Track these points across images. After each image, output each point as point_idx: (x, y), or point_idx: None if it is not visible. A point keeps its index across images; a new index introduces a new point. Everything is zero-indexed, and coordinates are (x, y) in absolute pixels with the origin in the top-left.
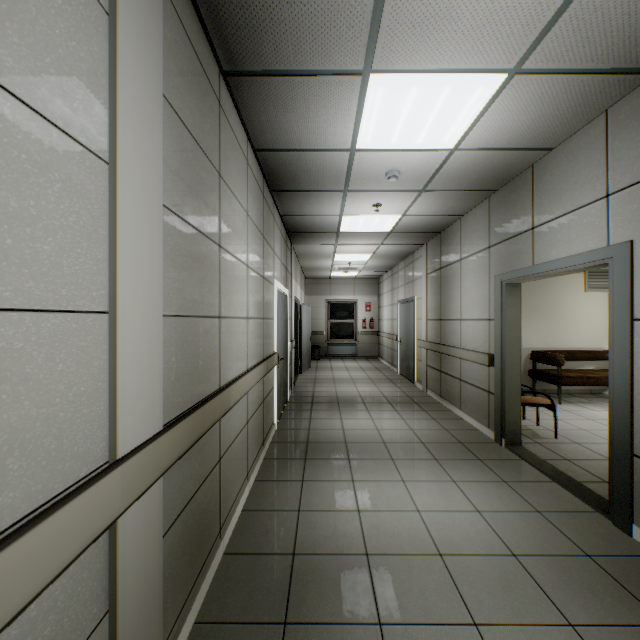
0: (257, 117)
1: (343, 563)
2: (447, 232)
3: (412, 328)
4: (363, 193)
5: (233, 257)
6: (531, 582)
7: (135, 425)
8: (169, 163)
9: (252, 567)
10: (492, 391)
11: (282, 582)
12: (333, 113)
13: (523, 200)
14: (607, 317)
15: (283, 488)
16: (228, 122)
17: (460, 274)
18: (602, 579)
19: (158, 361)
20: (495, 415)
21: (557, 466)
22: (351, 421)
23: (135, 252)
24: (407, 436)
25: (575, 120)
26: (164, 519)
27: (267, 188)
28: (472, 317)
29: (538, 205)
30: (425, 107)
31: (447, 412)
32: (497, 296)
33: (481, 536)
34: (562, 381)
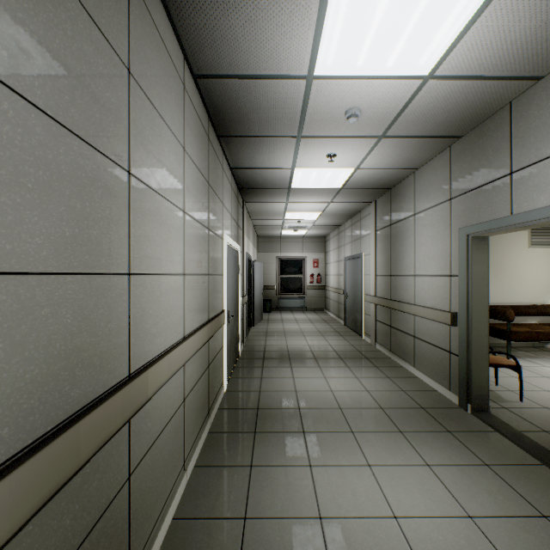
0: (191, 19)
1: None
2: (398, 188)
3: (359, 283)
4: (318, 140)
5: (158, 195)
6: None
7: None
8: None
9: None
10: (454, 352)
11: None
12: (288, 12)
13: (497, 143)
14: (549, 273)
15: (227, 479)
16: (147, 10)
17: (414, 229)
18: None
19: None
20: (459, 378)
21: (538, 441)
22: (303, 380)
23: None
24: (364, 399)
25: None
26: None
27: (214, 132)
28: (429, 273)
29: (519, 146)
30: (407, 3)
31: (400, 369)
32: (462, 250)
33: None
34: (511, 336)
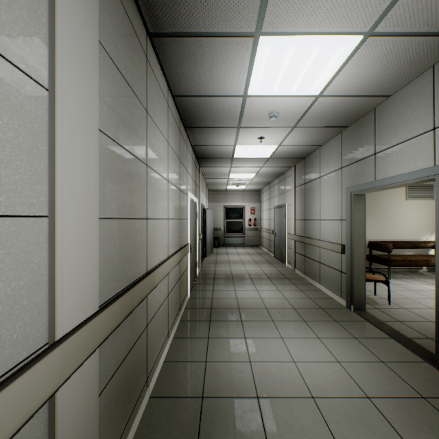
0: (175, 70)
1: (240, 405)
2: (310, 158)
3: (284, 225)
4: (251, 129)
5: (157, 174)
6: (383, 420)
7: (73, 310)
8: (105, 97)
9: (171, 408)
10: (344, 271)
11: (194, 421)
12: (231, 67)
13: (367, 133)
14: (421, 218)
15: (194, 344)
16: (153, 72)
17: (319, 187)
18: (437, 417)
19: (94, 255)
20: (346, 288)
21: (392, 326)
22: (242, 292)
23: (73, 166)
24: (283, 303)
25: (409, 73)
26: (100, 380)
27: (182, 125)
28: (328, 218)
29: (379, 137)
30: (300, 62)
31: (310, 285)
32: (347, 203)
33: (342, 382)
34: (391, 263)
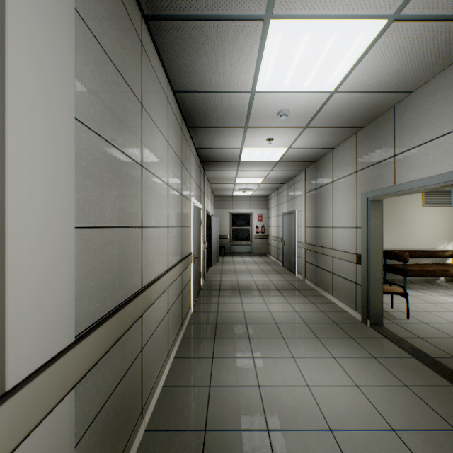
0: (175, 61)
1: (248, 439)
2: (321, 161)
3: (293, 233)
4: (259, 129)
5: (155, 176)
6: None
7: (35, 346)
8: (85, 81)
9: (169, 444)
10: (359, 283)
11: None
12: (238, 57)
13: (386, 134)
14: (439, 225)
15: (197, 365)
16: (150, 62)
17: (332, 193)
18: None
19: (68, 274)
20: (362, 301)
21: (413, 343)
22: (249, 305)
23: (35, 161)
24: (293, 317)
25: (435, 65)
26: (78, 425)
27: (185, 125)
28: (342, 225)
29: (399, 137)
30: (314, 52)
31: (322, 297)
32: (363, 209)
33: (363, 410)
34: (407, 273)
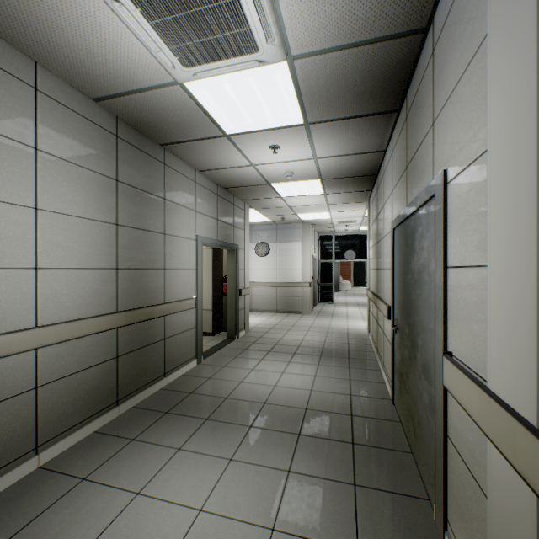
0: None
1: None
2: None
3: None
4: None
5: None
6: None
7: (500, 375)
8: None
9: None
10: None
11: None
12: None
13: None
14: None
15: None
16: None
17: None
18: None
19: (529, 327)
20: None
21: None
22: None
23: (500, 205)
24: None
25: None
26: None
27: None
28: None
29: None
30: None
31: None
32: None
33: None
34: None
